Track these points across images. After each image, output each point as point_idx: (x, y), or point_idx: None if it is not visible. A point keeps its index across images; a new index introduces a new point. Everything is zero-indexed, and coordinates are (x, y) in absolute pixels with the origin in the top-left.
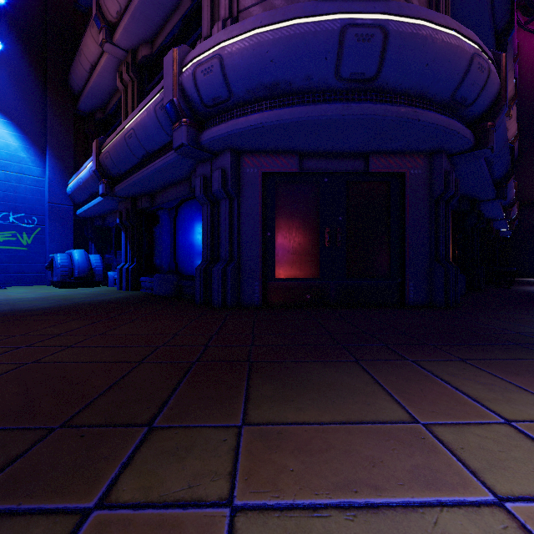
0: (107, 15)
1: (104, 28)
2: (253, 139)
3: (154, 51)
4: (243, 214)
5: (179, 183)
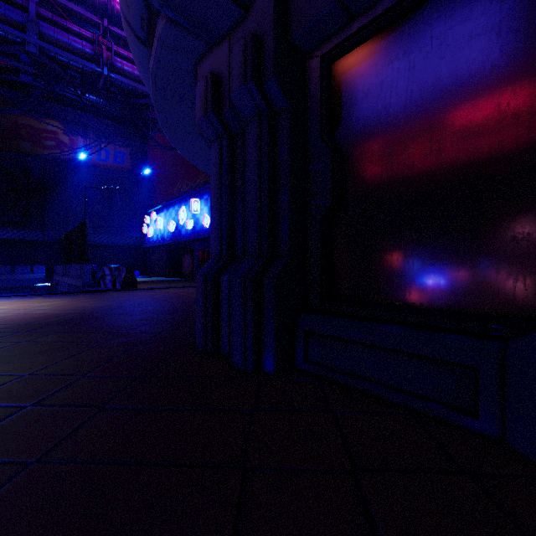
0: None
1: None
2: None
3: None
4: None
5: None
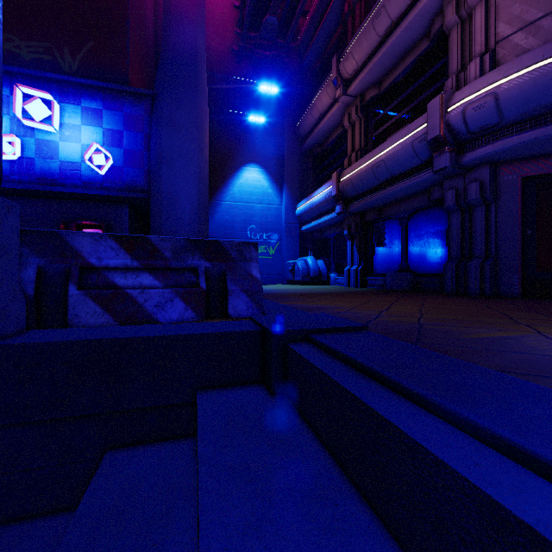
0: (344, 75)
1: (341, 85)
2: (519, 151)
3: (382, 90)
4: (500, 217)
5: (414, 196)
